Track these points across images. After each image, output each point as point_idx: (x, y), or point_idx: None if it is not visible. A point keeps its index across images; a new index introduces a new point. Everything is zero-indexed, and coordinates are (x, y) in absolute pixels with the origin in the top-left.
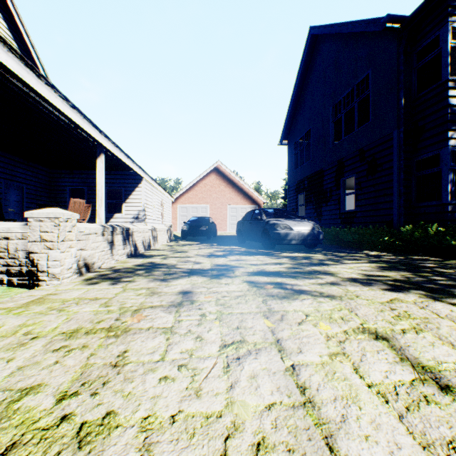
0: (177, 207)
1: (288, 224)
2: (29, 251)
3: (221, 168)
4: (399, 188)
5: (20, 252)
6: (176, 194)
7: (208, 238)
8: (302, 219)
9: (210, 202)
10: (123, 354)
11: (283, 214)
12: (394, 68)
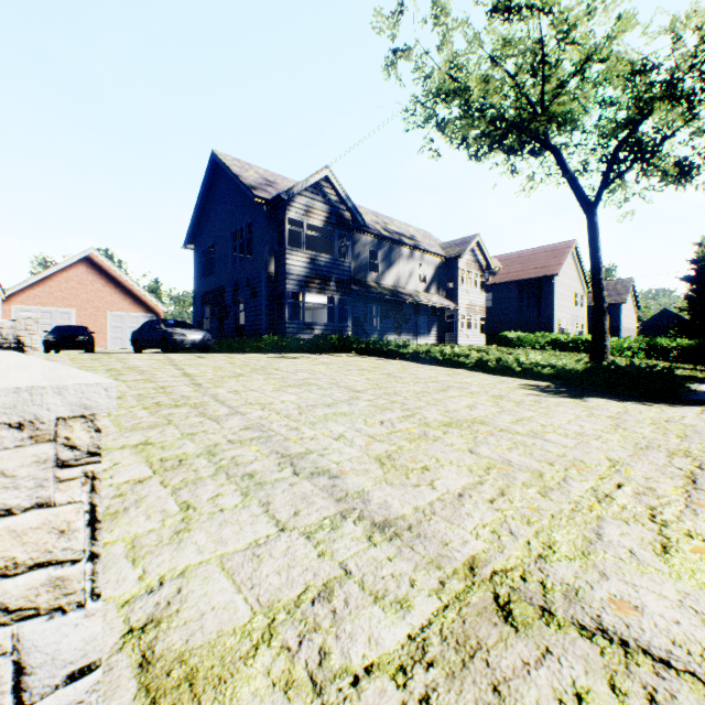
0: (11, 309)
1: (185, 333)
2: (19, 336)
3: (98, 258)
4: (266, 311)
5: (11, 336)
6: (11, 289)
7: (88, 351)
8: (198, 330)
9: (78, 306)
10: (119, 356)
11: (182, 325)
12: (263, 228)
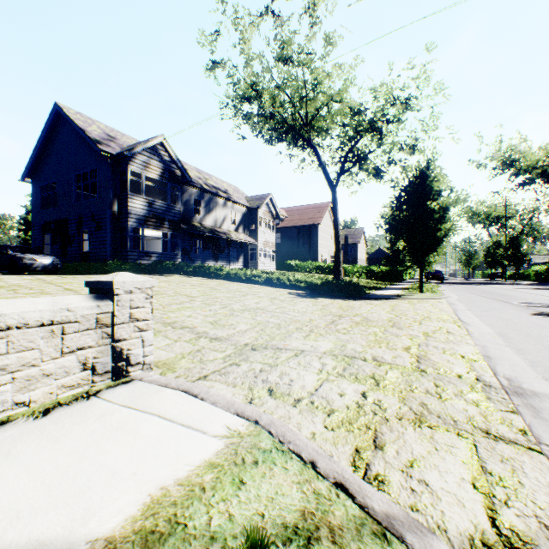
0: None
1: (35, 258)
2: None
3: None
4: (110, 241)
5: None
6: None
7: None
8: (46, 255)
9: None
10: None
11: (29, 250)
12: (108, 175)
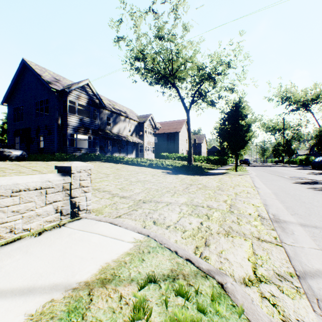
0: None
1: (11, 151)
2: None
3: None
4: (57, 141)
5: None
6: None
7: None
8: (18, 150)
9: None
10: None
11: (7, 147)
12: (55, 102)
